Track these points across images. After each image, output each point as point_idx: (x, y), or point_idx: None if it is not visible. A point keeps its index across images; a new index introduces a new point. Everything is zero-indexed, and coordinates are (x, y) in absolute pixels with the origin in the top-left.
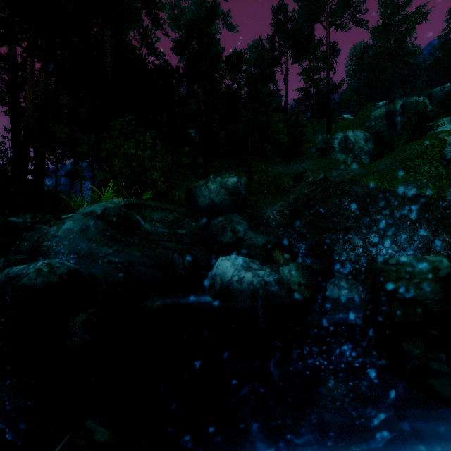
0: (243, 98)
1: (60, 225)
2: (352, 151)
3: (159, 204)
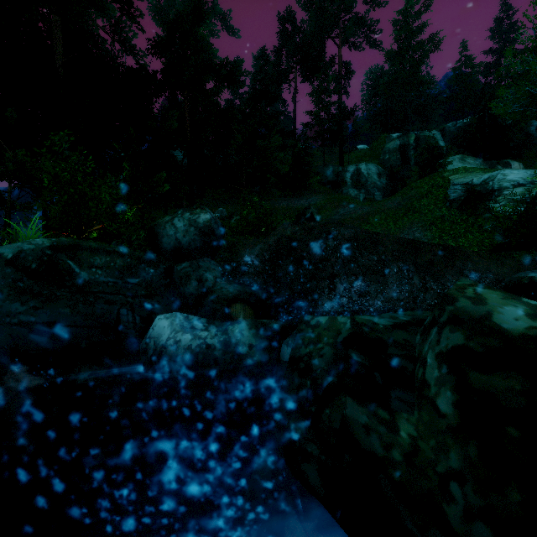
0: (236, 117)
1: None
2: (365, 186)
3: (104, 245)
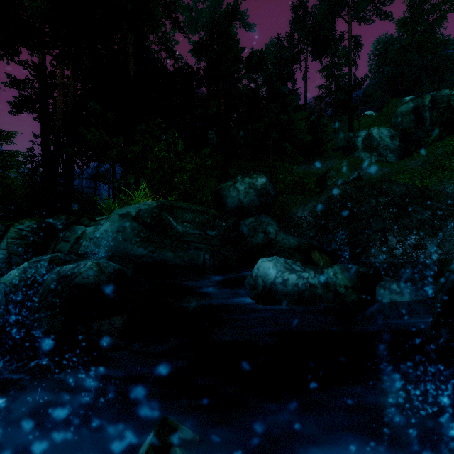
0: (264, 97)
1: (96, 226)
2: (377, 149)
3: (189, 205)
